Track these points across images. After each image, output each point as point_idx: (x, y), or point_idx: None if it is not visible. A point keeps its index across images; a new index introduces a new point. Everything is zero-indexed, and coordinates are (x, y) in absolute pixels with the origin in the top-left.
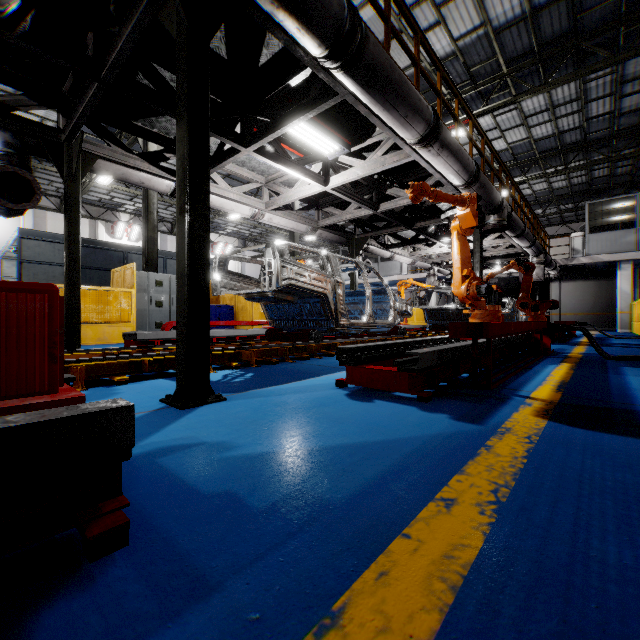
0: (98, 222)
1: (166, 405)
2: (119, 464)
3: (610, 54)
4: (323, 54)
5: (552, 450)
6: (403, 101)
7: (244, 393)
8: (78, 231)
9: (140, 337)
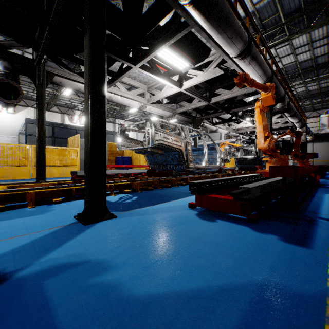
0: (65, 115)
1: (76, 221)
2: None
3: None
4: None
5: None
6: (230, 27)
7: (129, 212)
8: (44, 115)
9: (79, 173)
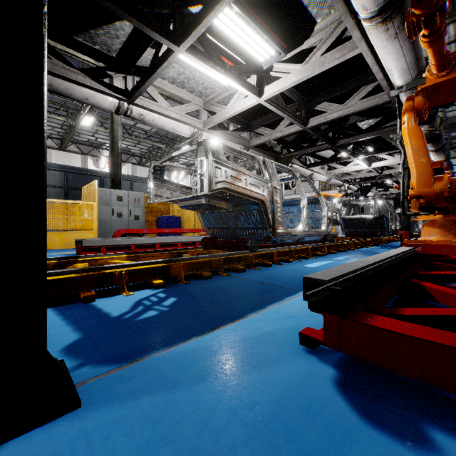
0: (87, 157)
1: None
2: None
3: None
4: None
5: None
6: None
7: (134, 367)
8: None
9: (86, 244)
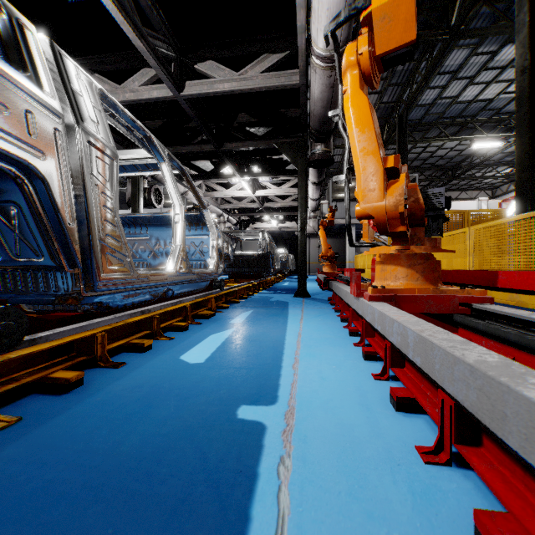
0: None
1: None
2: None
3: None
4: None
5: None
6: None
7: None
8: None
9: None
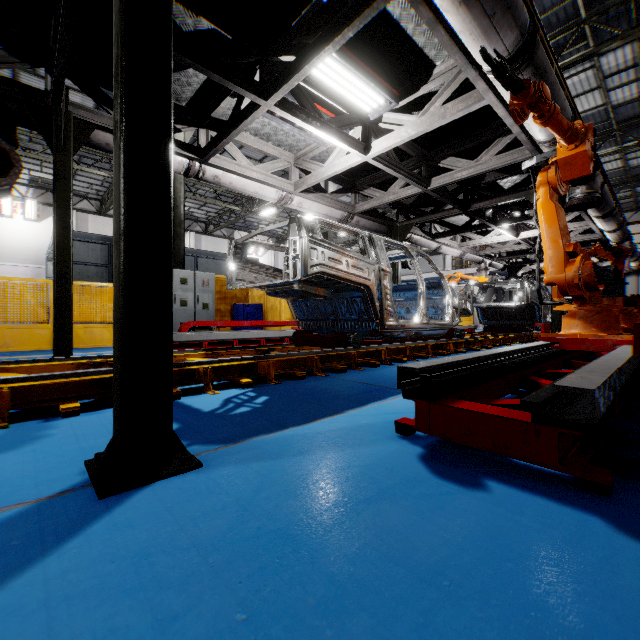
0: None
1: (85, 479)
2: None
3: None
4: None
5: None
6: None
7: (239, 445)
8: (69, 213)
9: None
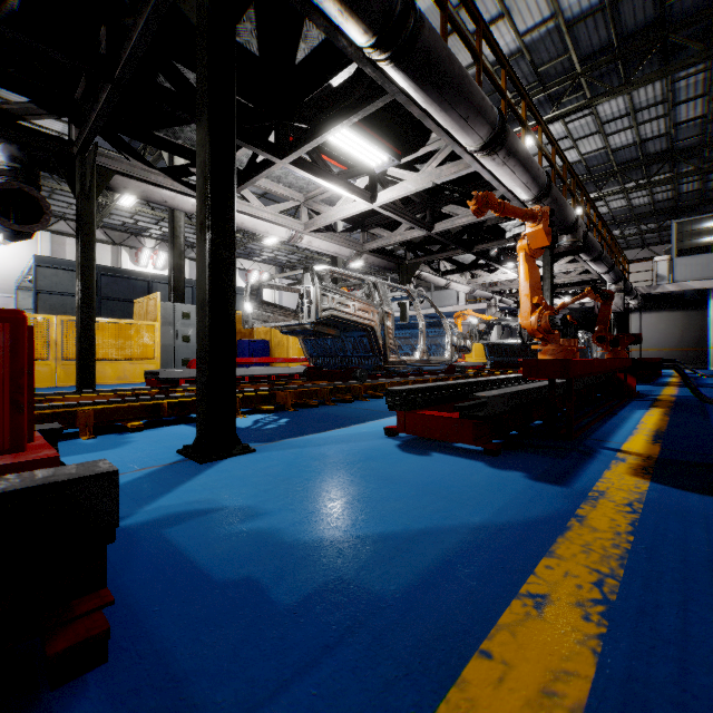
0: (121, 249)
1: (184, 457)
2: (102, 546)
3: (703, 47)
4: (370, 43)
5: (664, 523)
6: (464, 99)
7: (276, 443)
8: (92, 256)
9: (163, 376)
